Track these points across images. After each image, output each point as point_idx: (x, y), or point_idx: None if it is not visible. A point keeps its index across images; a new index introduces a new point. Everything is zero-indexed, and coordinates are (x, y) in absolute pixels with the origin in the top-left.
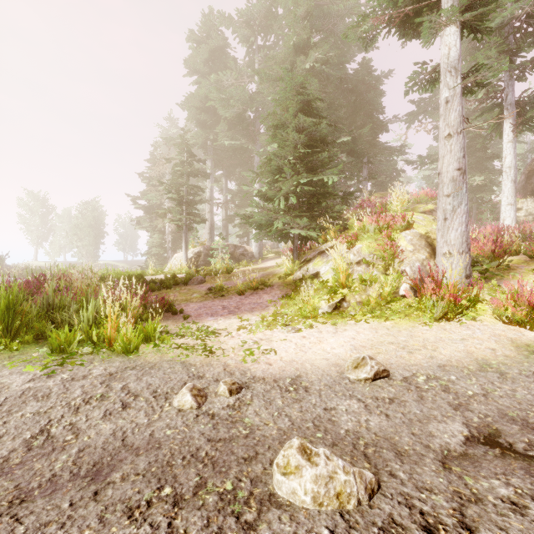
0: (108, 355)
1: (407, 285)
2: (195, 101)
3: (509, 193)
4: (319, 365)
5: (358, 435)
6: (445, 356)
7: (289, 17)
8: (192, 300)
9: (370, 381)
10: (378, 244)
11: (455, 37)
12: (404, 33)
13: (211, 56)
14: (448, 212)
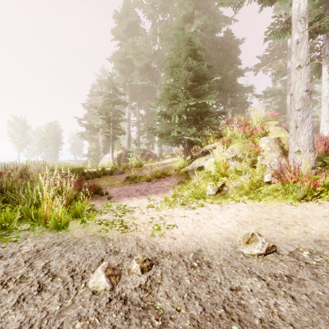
0: (42, 230)
1: (269, 175)
2: (118, 56)
3: (326, 114)
4: (215, 240)
5: (275, 328)
6: (317, 232)
7: None
8: (115, 185)
9: (263, 256)
10: (245, 146)
11: None
12: None
13: (129, 27)
14: (299, 122)
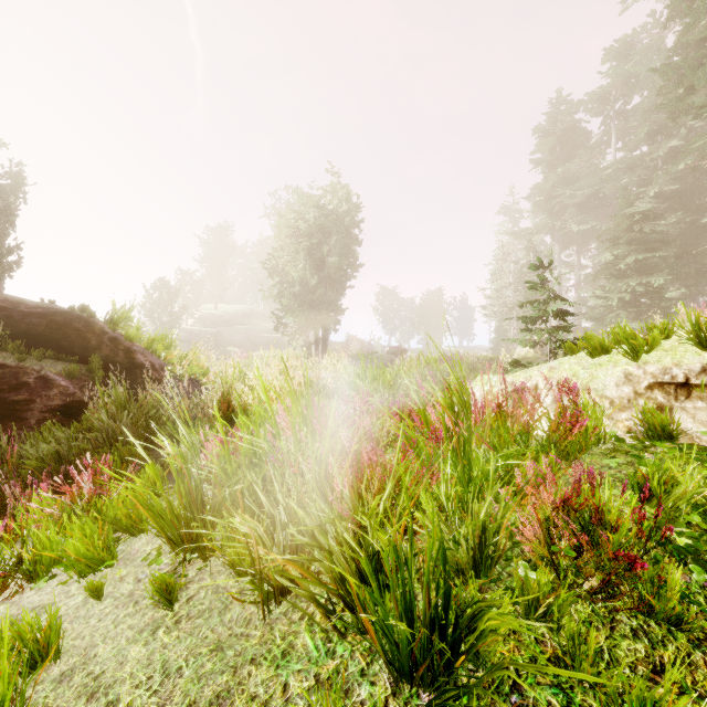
0: None
1: None
2: (541, 194)
3: None
4: None
5: None
6: None
7: (642, 104)
8: None
9: None
10: None
11: None
12: None
13: (558, 141)
14: None
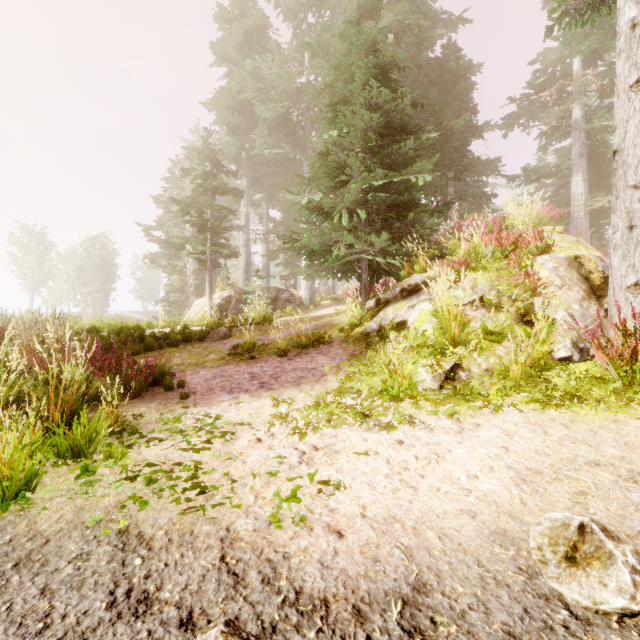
0: None
1: (566, 341)
2: (225, 97)
3: None
4: (462, 539)
5: None
6: None
7: None
8: (205, 365)
9: (639, 621)
10: (501, 275)
11: None
12: None
13: (247, 39)
14: (637, 215)
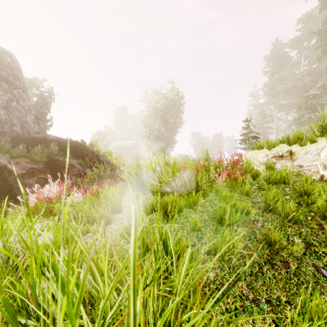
0: None
1: None
2: (267, 87)
3: None
4: None
5: None
6: None
7: (314, 44)
8: None
9: None
10: None
11: None
12: None
13: (276, 62)
14: None
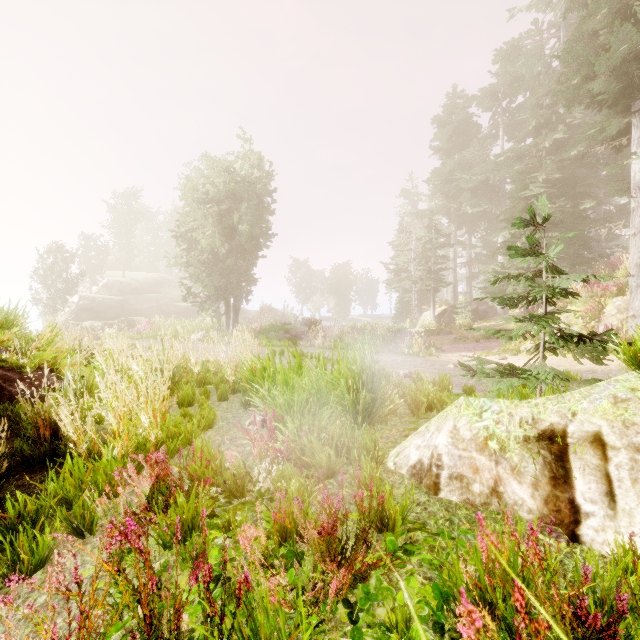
0: (417, 357)
1: None
2: (440, 178)
3: None
4: None
5: None
6: (575, 368)
7: (529, 100)
8: (444, 344)
9: None
10: (586, 308)
11: (638, 165)
12: (615, 145)
13: (454, 131)
14: (633, 287)
